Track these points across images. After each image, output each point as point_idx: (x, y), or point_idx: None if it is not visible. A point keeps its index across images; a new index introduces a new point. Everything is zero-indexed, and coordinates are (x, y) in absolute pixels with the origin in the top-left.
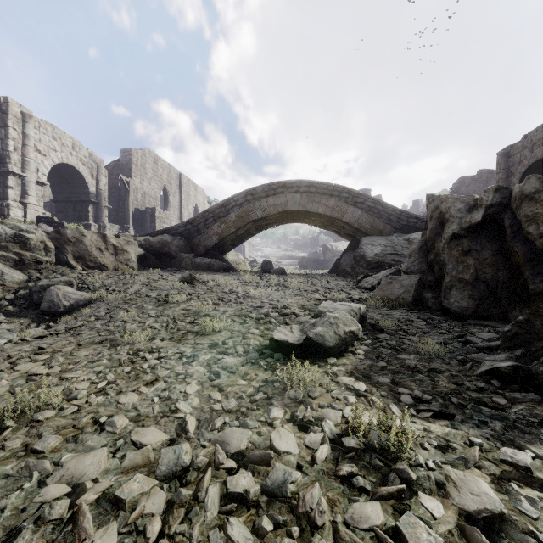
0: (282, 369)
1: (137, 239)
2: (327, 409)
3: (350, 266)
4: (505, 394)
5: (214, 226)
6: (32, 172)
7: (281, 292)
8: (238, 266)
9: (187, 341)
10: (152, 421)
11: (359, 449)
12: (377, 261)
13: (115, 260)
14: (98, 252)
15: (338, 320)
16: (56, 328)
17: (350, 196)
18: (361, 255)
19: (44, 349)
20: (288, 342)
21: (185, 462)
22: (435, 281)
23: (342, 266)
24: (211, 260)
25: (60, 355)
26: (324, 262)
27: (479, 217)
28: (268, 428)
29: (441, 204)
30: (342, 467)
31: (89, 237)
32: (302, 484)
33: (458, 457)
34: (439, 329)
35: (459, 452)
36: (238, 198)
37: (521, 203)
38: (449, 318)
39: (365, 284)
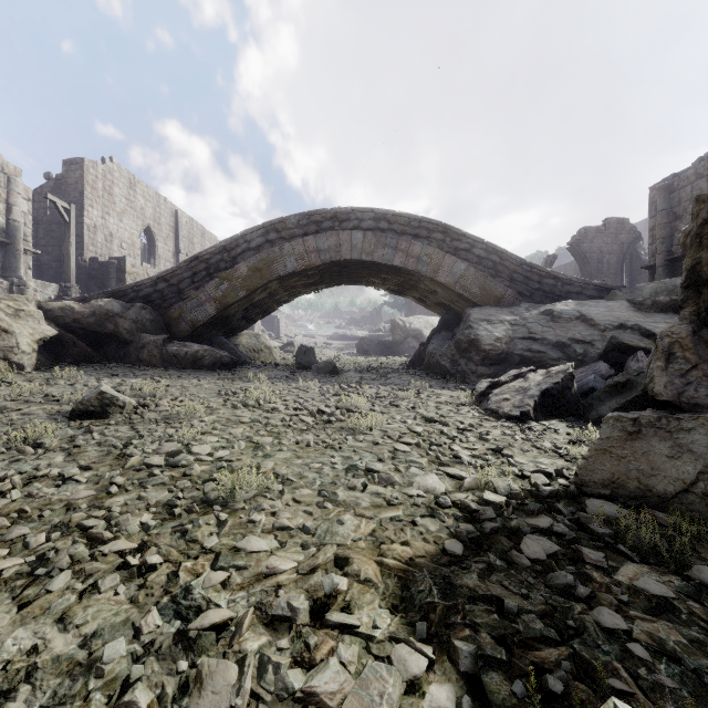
0: None
1: (46, 307)
2: None
3: (450, 359)
4: None
5: (208, 286)
6: None
7: (323, 454)
8: (258, 356)
9: None
10: None
11: None
12: (500, 352)
13: None
14: None
15: None
16: None
17: (448, 238)
18: (470, 340)
19: None
20: None
21: None
22: None
23: (433, 358)
24: (199, 347)
25: None
26: (393, 345)
27: None
28: None
29: None
30: None
31: None
32: None
33: None
34: None
35: None
36: (253, 237)
37: None
38: None
39: (505, 406)
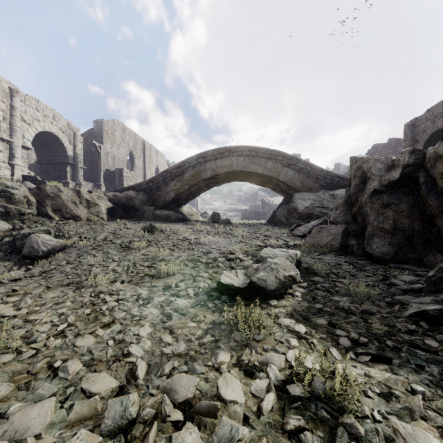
0: (228, 311)
1: (107, 195)
2: (271, 353)
3: (285, 217)
4: (435, 336)
5: (171, 184)
6: (19, 138)
7: (227, 239)
8: (192, 217)
9: (144, 284)
10: (104, 365)
11: (304, 397)
12: (307, 213)
13: (88, 212)
14: (73, 205)
15: (278, 265)
16: (30, 272)
17: (285, 159)
18: (293, 208)
19: (17, 291)
20: (234, 285)
21: (131, 415)
22: (358, 230)
23: (278, 217)
24: (169, 212)
25: (30, 296)
26: (262, 214)
27: (397, 175)
28: (215, 374)
29: (363, 165)
30: (289, 421)
31: (65, 192)
32: (249, 440)
33: (403, 407)
34: (365, 272)
35: (402, 401)
36: (192, 161)
37: (435, 162)
38: (372, 262)
39: (297, 232)
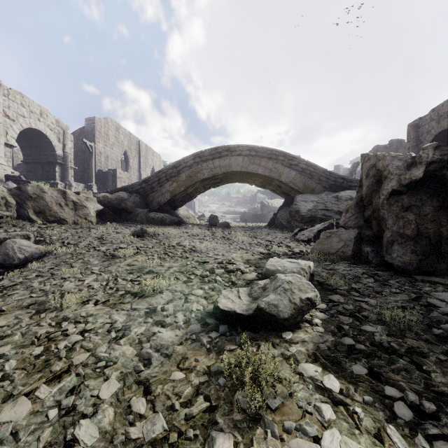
0: (228, 350)
1: (97, 196)
2: (298, 439)
3: (286, 220)
4: None
5: (166, 185)
6: (1, 135)
7: (226, 245)
8: (188, 220)
9: (123, 305)
10: None
11: None
12: (310, 216)
13: (75, 214)
14: (58, 207)
15: (292, 285)
16: None
17: (286, 159)
18: (295, 211)
19: None
20: (236, 312)
21: None
22: (373, 235)
23: (279, 220)
24: (164, 214)
25: None
26: (262, 216)
27: (420, 174)
28: None
29: (378, 162)
30: None
31: (49, 193)
32: None
33: None
34: (390, 287)
35: None
36: (188, 160)
37: None
38: (392, 273)
39: (302, 237)
